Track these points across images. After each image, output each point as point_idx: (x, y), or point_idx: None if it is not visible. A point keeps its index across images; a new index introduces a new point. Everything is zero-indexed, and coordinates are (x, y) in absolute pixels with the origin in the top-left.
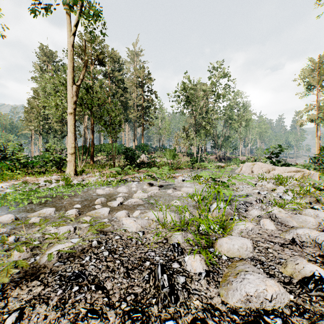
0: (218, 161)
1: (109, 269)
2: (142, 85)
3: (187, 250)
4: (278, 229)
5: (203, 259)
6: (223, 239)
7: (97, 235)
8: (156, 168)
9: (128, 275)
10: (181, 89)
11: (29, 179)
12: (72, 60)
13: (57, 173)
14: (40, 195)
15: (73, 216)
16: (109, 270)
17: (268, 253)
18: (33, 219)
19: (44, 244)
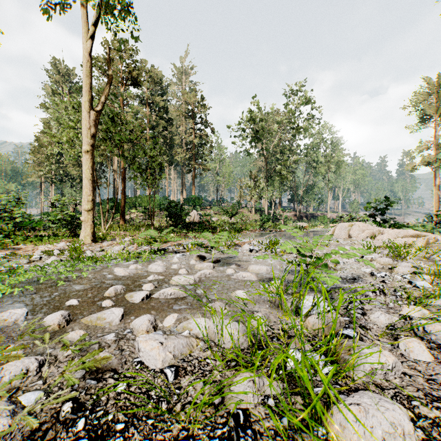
0: (299, 219)
1: None
2: (192, 115)
3: (265, 435)
4: (437, 361)
5: None
6: (345, 409)
7: (83, 380)
8: (210, 234)
9: None
10: (248, 121)
11: (22, 249)
12: (88, 74)
13: (68, 239)
14: (15, 282)
15: (53, 328)
16: None
17: None
18: None
19: None
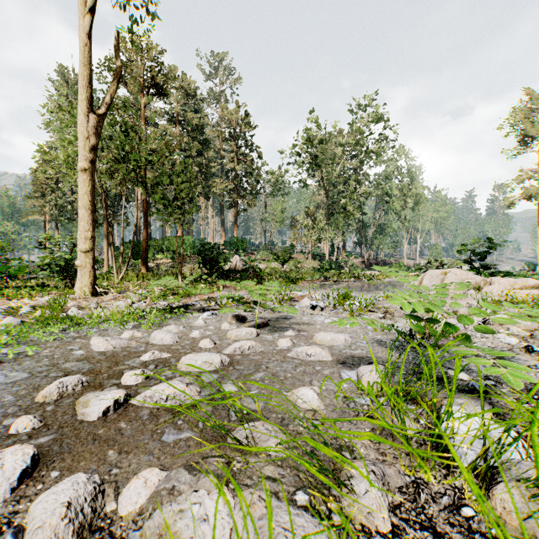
0: (367, 267)
1: None
2: (234, 136)
3: None
4: None
5: None
6: None
7: None
8: (252, 282)
9: None
10: (304, 143)
11: None
12: (85, 62)
13: (61, 291)
14: None
15: None
16: None
17: None
18: None
19: None
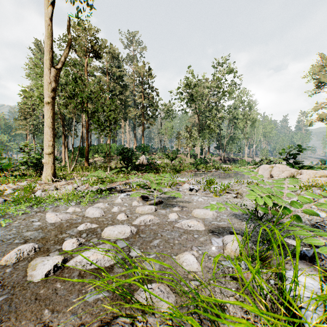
0: (223, 162)
1: None
2: (142, 82)
3: None
4: None
5: None
6: None
7: None
8: (152, 175)
9: None
10: (184, 86)
11: None
12: (48, 36)
13: (34, 178)
14: None
15: None
16: None
17: None
18: None
19: None
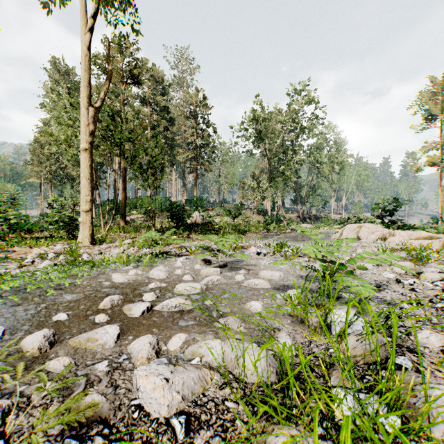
0: (302, 221)
1: None
2: (194, 115)
3: None
4: None
5: None
6: None
7: (60, 438)
8: (216, 236)
9: None
10: (250, 120)
11: (16, 252)
12: (86, 68)
13: (66, 241)
14: None
15: (33, 353)
16: None
17: None
18: None
19: None
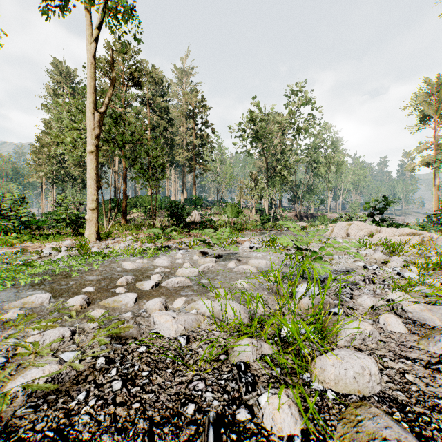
0: (299, 219)
1: (116, 422)
2: (193, 115)
3: (262, 378)
4: (410, 332)
5: (293, 403)
6: (325, 358)
7: (110, 344)
8: (212, 230)
9: (151, 439)
10: (248, 121)
11: (30, 246)
12: (93, 76)
13: (73, 237)
14: (34, 272)
15: (76, 308)
16: (116, 425)
17: (406, 383)
18: (10, 313)
19: (13, 363)
